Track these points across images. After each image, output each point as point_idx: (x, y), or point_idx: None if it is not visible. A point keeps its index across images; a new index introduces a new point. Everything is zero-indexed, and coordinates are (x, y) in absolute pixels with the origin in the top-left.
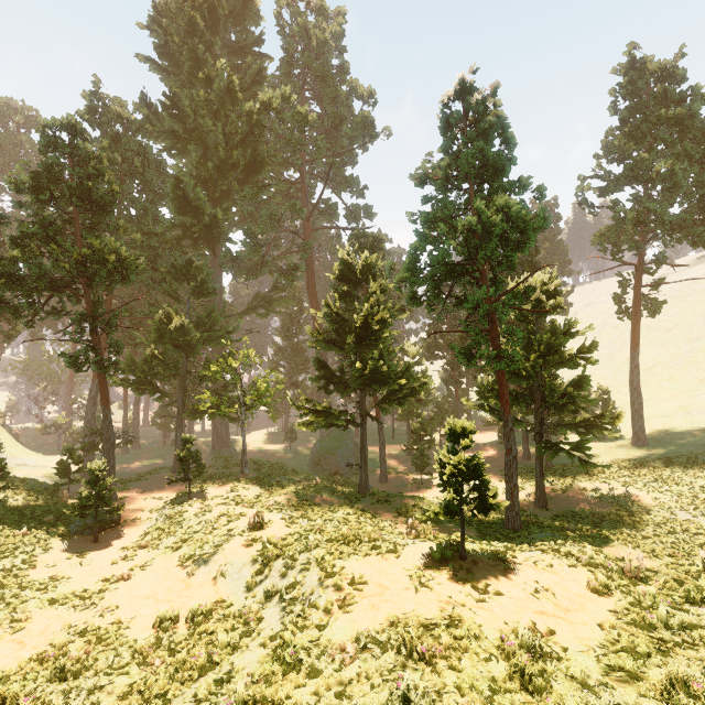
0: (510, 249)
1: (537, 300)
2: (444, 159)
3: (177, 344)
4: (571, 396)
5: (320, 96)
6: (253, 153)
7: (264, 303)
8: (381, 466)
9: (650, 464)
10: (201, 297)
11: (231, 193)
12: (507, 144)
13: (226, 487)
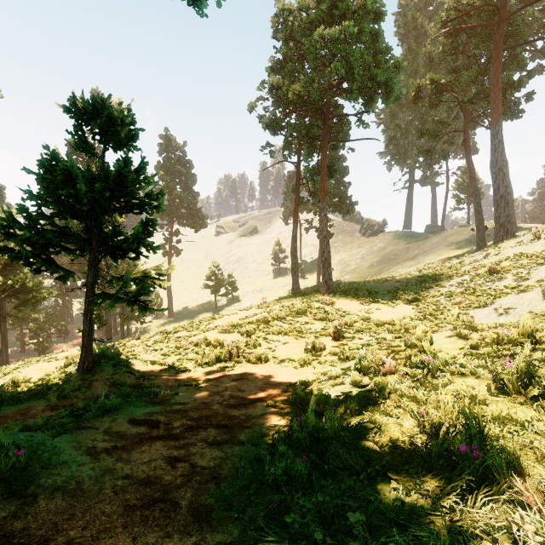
0: None
1: None
2: None
3: None
4: None
5: None
6: None
7: None
8: None
9: (173, 323)
10: None
11: None
12: None
13: None
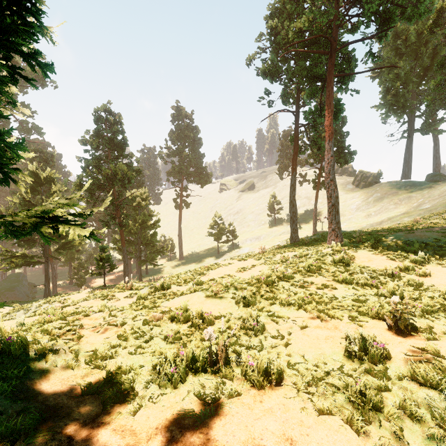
0: (125, 182)
1: (138, 201)
2: (96, 139)
3: None
4: (150, 240)
5: None
6: None
7: None
8: (54, 289)
9: (182, 265)
10: None
11: None
12: (124, 140)
13: None
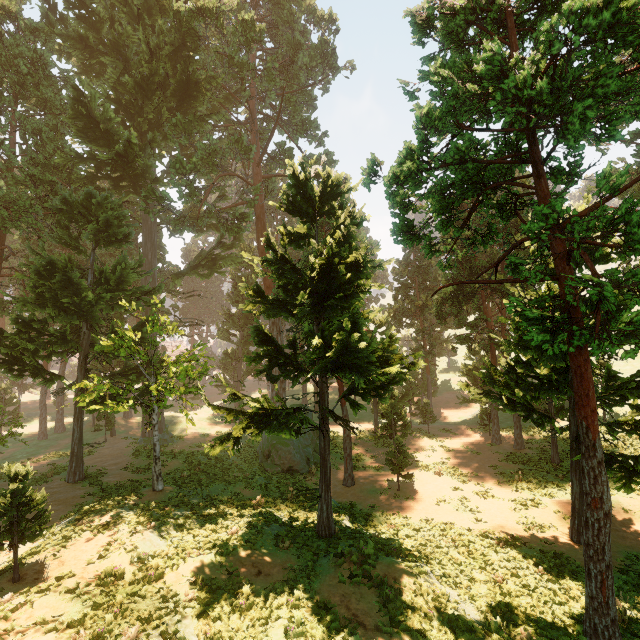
0: (606, 121)
1: None
2: None
3: (69, 308)
4: None
5: (273, 26)
6: (186, 70)
7: (207, 262)
8: (346, 464)
9: None
10: (107, 246)
11: (162, 124)
12: None
13: (97, 542)
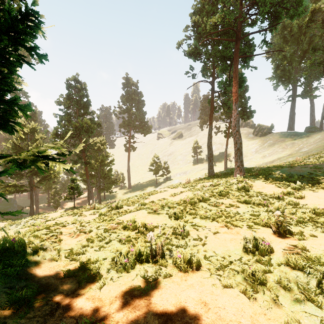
0: (89, 132)
1: (98, 146)
2: (68, 100)
3: None
4: (107, 174)
5: None
6: None
7: None
8: (36, 210)
9: (130, 192)
10: None
11: None
12: (88, 102)
13: None
